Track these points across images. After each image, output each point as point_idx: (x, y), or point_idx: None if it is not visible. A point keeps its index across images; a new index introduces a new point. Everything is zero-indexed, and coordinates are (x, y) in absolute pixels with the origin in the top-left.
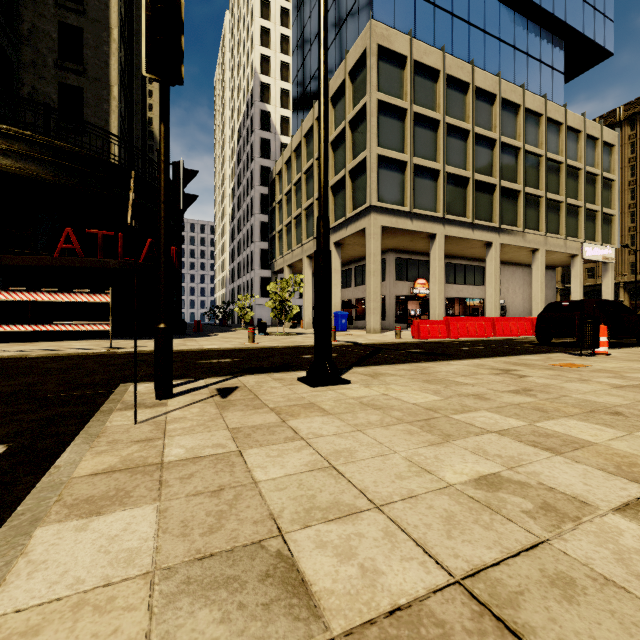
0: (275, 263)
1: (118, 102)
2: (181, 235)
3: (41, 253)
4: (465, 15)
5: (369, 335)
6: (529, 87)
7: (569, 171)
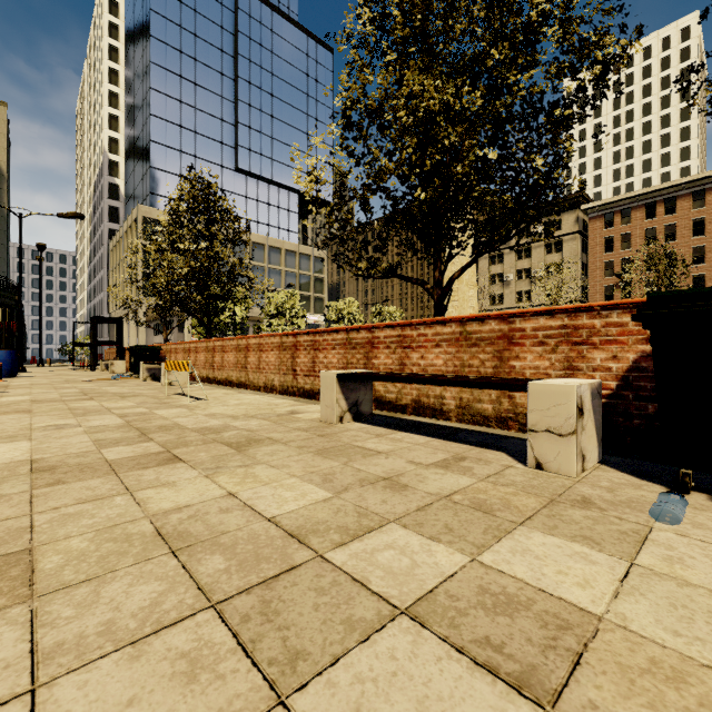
0: (111, 314)
1: None
2: None
3: None
4: (220, 185)
5: None
6: (270, 223)
7: (289, 274)
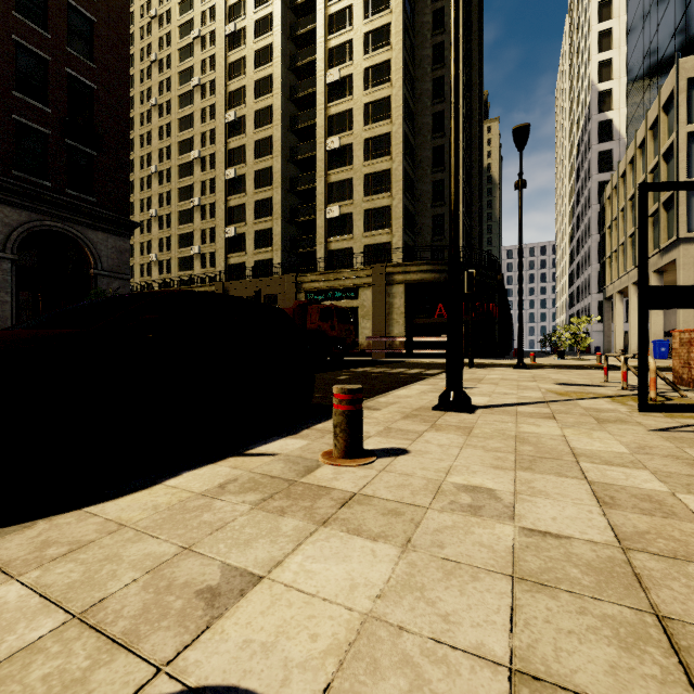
0: (606, 289)
1: (462, 213)
2: (501, 288)
3: (429, 316)
4: None
5: (667, 362)
6: None
7: None
